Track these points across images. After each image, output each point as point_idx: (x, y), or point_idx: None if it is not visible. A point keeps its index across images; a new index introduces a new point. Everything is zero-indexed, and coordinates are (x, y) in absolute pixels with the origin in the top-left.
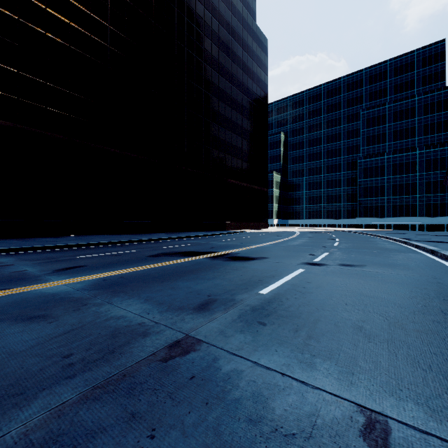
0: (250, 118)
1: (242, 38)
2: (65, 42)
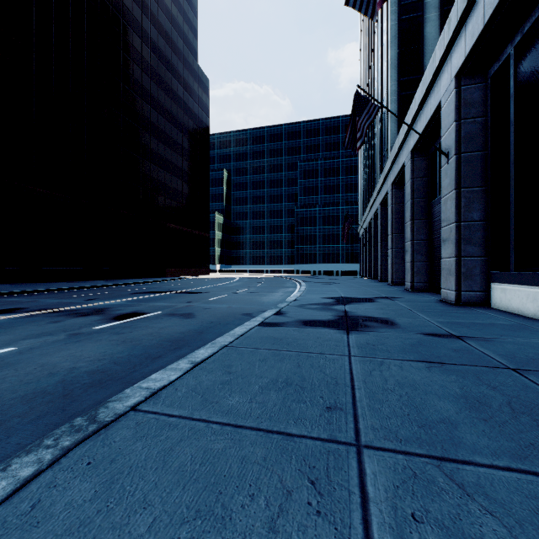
0: (192, 161)
1: (183, 77)
2: None
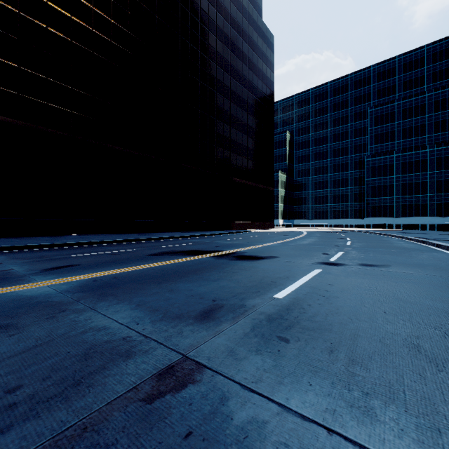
0: (256, 116)
1: (247, 34)
2: (66, 36)
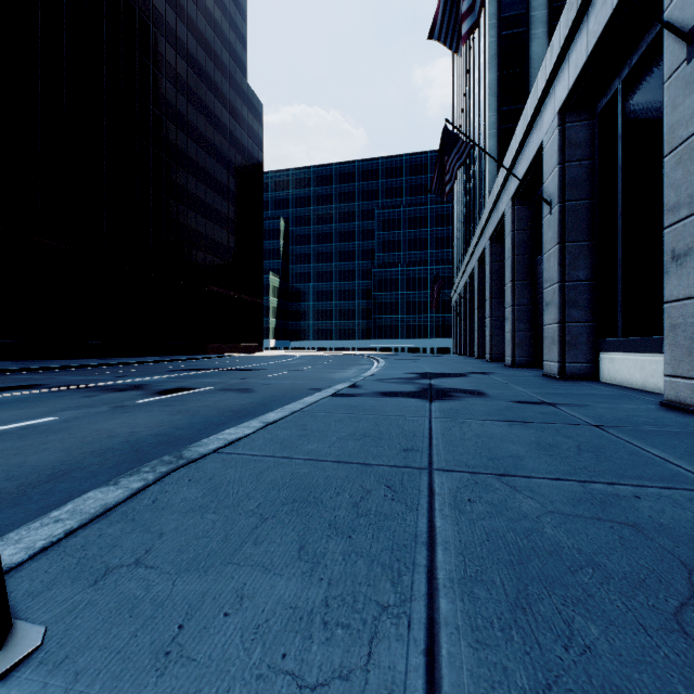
0: (240, 206)
1: (229, 99)
2: None
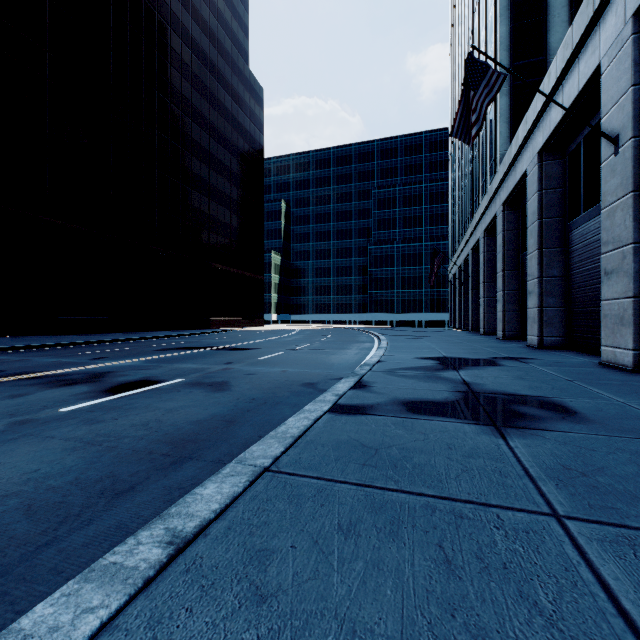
0: (242, 187)
1: (231, 84)
2: None
